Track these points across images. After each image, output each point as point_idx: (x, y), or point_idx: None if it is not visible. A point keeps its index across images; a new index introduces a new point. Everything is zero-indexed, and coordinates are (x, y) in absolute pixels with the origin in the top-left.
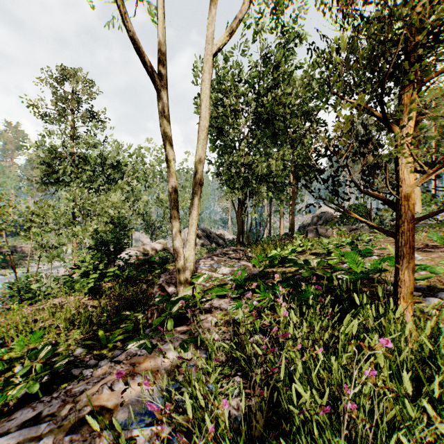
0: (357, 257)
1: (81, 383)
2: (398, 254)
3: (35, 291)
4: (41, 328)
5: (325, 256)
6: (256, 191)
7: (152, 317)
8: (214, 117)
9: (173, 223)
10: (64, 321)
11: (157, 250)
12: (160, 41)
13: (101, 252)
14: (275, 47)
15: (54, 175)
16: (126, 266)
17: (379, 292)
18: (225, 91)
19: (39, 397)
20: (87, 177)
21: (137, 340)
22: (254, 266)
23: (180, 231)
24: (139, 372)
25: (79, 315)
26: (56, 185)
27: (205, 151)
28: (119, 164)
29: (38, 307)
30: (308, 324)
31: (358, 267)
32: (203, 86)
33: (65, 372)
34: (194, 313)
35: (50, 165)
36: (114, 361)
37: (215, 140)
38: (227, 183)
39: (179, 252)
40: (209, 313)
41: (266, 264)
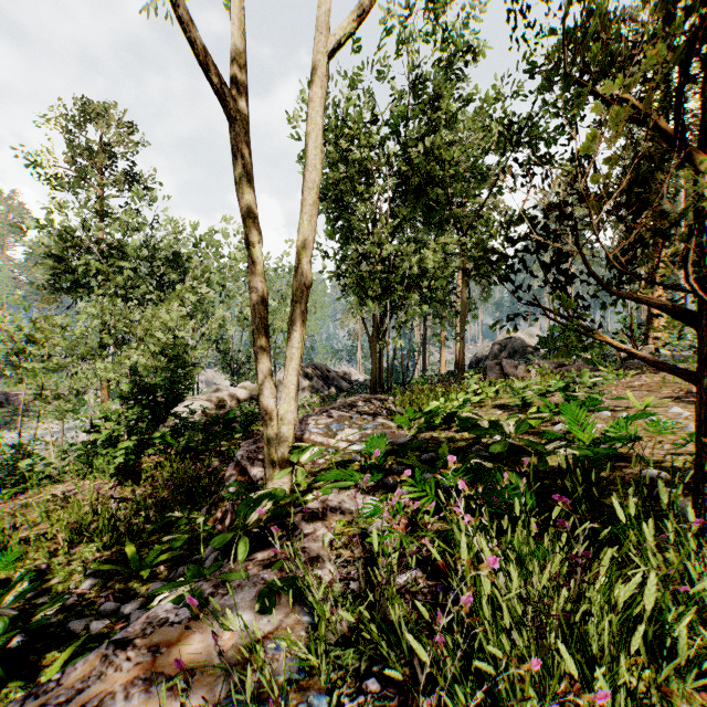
0: (581, 413)
1: (29, 704)
2: (706, 416)
3: (24, 471)
4: (26, 540)
5: (520, 410)
6: (402, 302)
7: (224, 518)
8: (334, 181)
9: (257, 354)
10: (68, 527)
11: (239, 399)
12: (235, 31)
13: (142, 405)
14: (433, 65)
15: (69, 275)
16: (185, 428)
17: (662, 494)
18: (352, 137)
19: (1, 681)
20: (125, 280)
21: (175, 584)
22: (399, 427)
23: (270, 368)
24: (165, 668)
25: (97, 514)
26: (72, 292)
27: (315, 227)
28: (178, 259)
29: (26, 501)
30: (514, 555)
31: (584, 431)
32: (311, 109)
33: (57, 626)
34: (286, 534)
35: (63, 259)
36: (115, 640)
37: (335, 219)
38: (354, 289)
39: (268, 405)
40: (320, 519)
41: (421, 425)
